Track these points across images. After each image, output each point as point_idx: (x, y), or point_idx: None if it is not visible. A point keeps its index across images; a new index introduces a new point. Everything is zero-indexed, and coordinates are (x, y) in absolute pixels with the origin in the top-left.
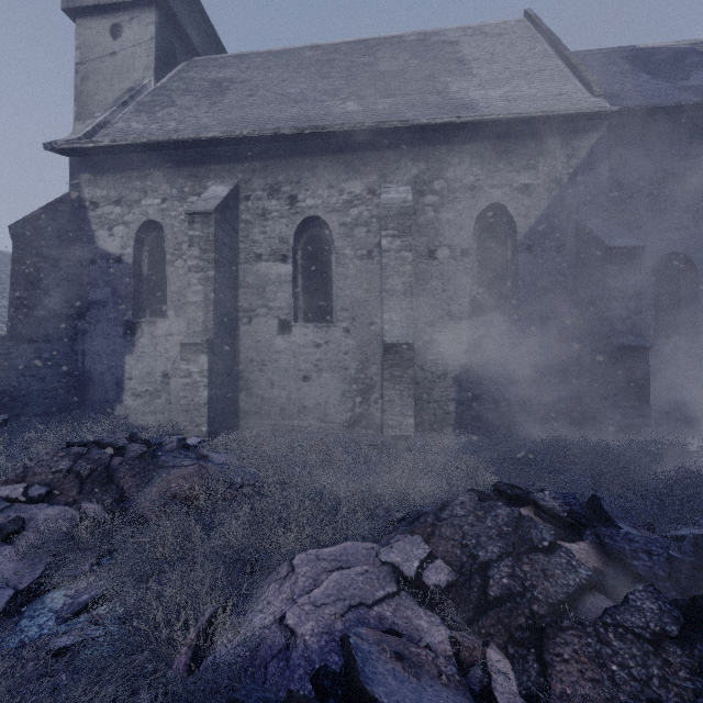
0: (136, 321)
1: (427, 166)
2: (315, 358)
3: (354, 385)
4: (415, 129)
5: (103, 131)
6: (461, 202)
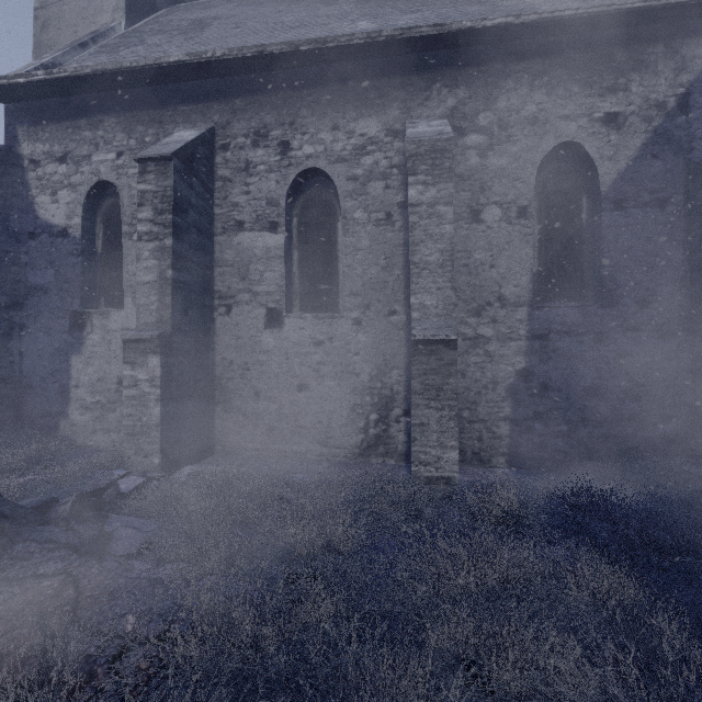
0: (85, 311)
1: (469, 93)
2: (315, 360)
3: (367, 396)
4: (453, 39)
5: None
6: (518, 142)
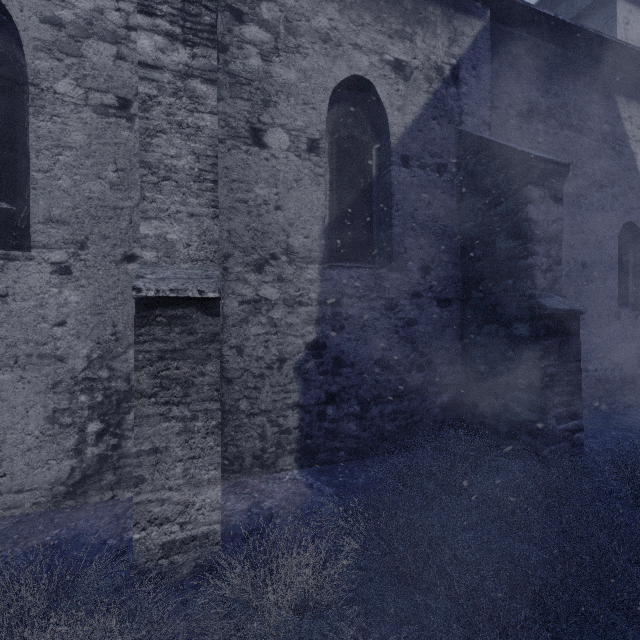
0: None
1: None
2: None
3: (82, 394)
4: None
5: None
6: (309, 57)
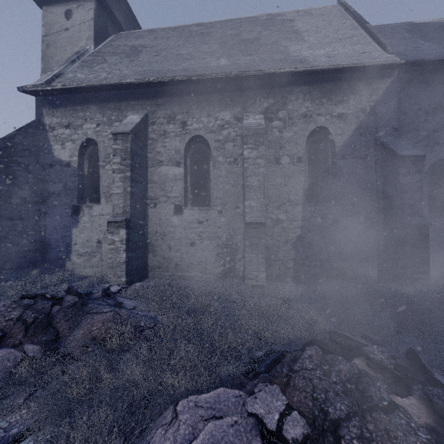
0: (80, 205)
1: (274, 101)
2: (199, 231)
3: (225, 248)
4: (266, 76)
5: (58, 79)
6: (297, 125)
